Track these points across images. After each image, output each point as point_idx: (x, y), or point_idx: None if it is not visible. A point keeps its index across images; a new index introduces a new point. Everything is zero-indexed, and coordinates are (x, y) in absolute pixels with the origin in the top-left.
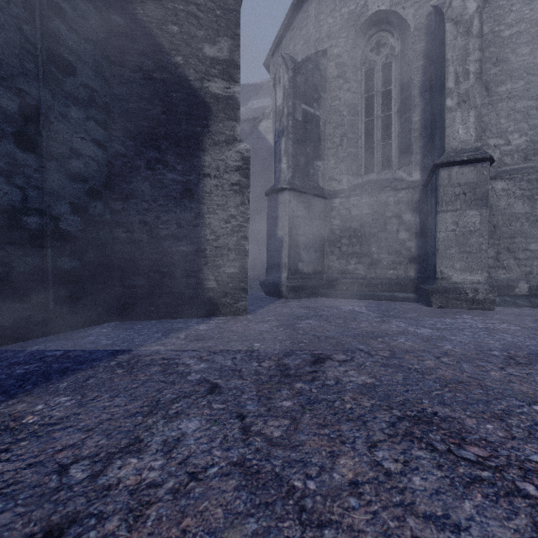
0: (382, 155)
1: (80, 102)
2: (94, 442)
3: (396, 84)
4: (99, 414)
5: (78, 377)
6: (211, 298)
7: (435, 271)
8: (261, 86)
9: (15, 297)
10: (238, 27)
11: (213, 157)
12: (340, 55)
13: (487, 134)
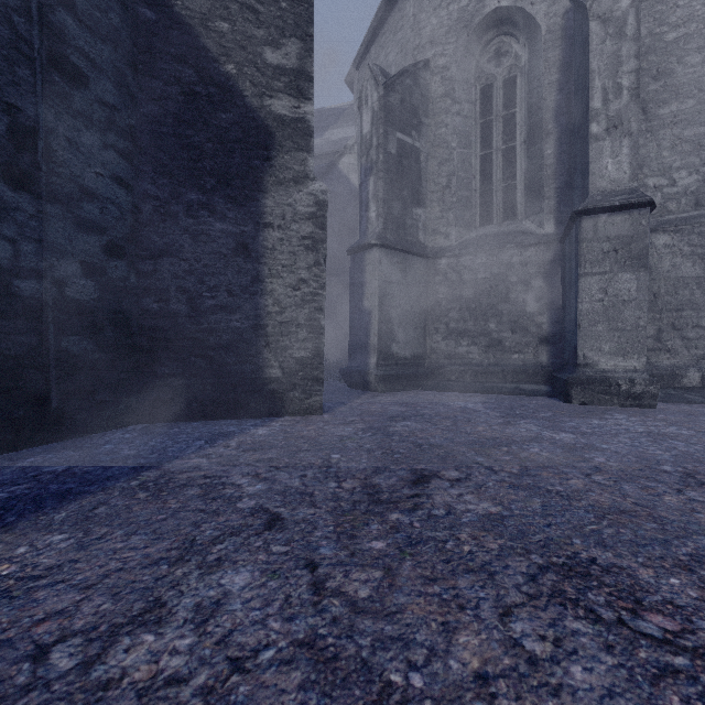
0: (503, 200)
1: (94, 125)
2: (93, 607)
3: (522, 105)
4: (106, 562)
5: (83, 503)
6: (274, 392)
7: (576, 354)
8: (341, 111)
9: (2, 390)
10: (310, 25)
11: (276, 201)
12: (448, 67)
13: (644, 172)
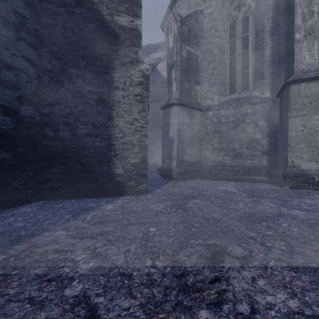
0: (241, 80)
1: (10, 25)
2: None
3: (252, 31)
4: None
5: None
6: (119, 182)
7: (287, 161)
8: (158, 45)
9: None
10: None
11: (120, 74)
12: (212, 13)
13: None
